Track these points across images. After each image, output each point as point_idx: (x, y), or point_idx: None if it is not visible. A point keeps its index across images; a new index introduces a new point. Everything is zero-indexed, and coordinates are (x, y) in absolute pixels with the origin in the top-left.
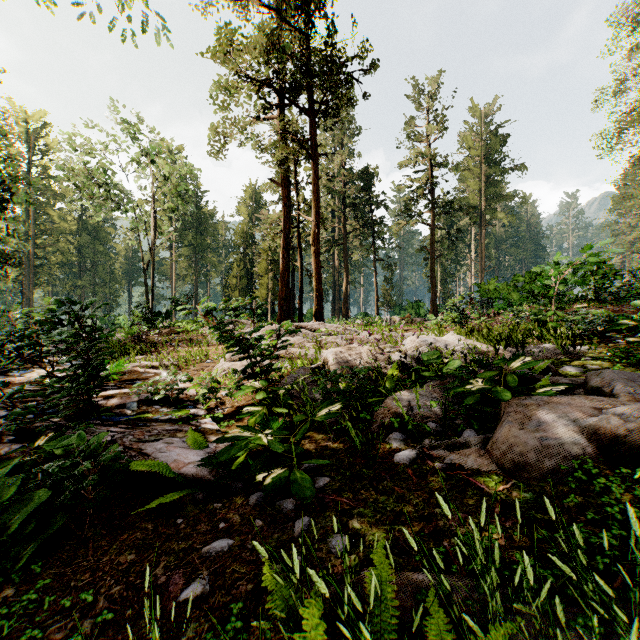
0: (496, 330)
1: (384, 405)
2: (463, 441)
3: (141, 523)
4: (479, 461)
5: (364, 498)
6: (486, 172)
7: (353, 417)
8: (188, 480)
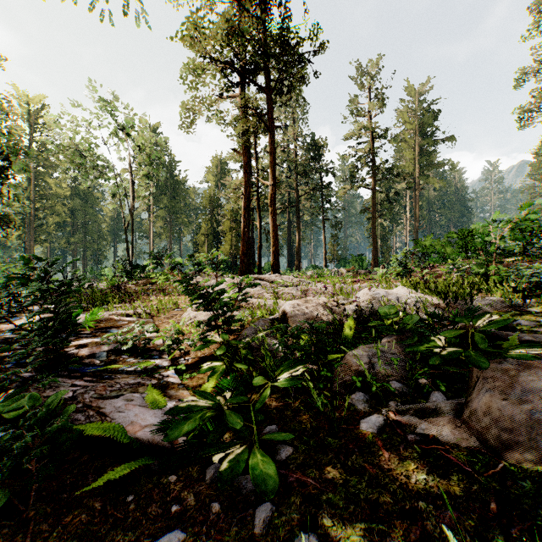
0: (442, 283)
1: (344, 361)
2: (433, 407)
3: (89, 499)
4: (456, 434)
5: (332, 478)
6: (420, 143)
7: (312, 371)
8: (144, 445)
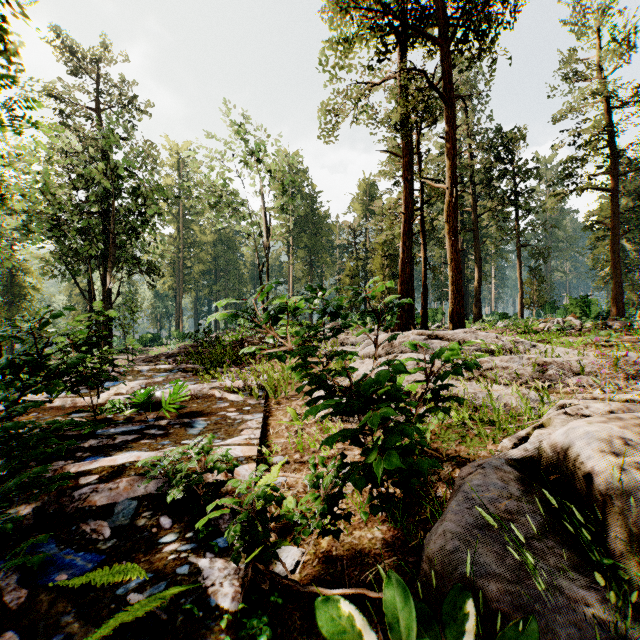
0: None
1: None
2: None
3: None
4: None
5: None
6: None
7: None
8: None
